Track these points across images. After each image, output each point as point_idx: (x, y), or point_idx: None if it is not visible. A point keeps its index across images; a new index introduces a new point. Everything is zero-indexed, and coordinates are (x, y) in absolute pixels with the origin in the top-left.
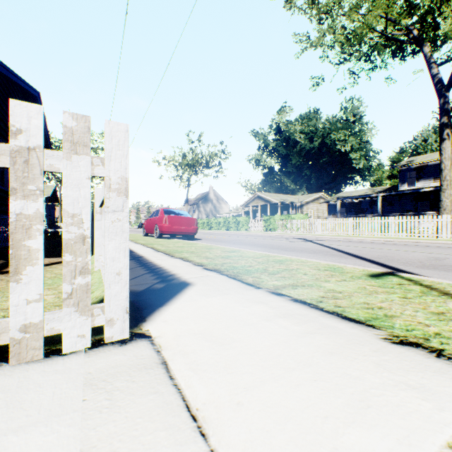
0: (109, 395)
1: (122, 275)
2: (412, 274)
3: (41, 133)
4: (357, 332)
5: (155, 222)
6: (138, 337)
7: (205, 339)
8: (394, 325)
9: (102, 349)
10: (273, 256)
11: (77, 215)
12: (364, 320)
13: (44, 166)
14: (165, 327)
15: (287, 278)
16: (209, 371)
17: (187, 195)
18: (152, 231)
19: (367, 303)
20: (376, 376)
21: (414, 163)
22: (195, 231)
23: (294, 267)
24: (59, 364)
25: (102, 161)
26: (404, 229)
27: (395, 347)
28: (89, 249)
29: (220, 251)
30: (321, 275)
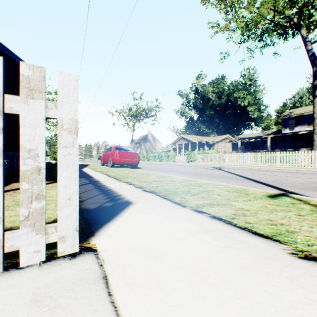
0: (51, 314)
1: (72, 200)
2: (299, 194)
3: (1, 80)
4: (267, 247)
5: (109, 155)
6: (85, 251)
7: (141, 253)
8: (296, 241)
9: (54, 263)
10: (194, 181)
11: (33, 150)
12: (270, 235)
13: (4, 108)
14: (109, 241)
15: (206, 198)
16: (143, 286)
17: (132, 136)
18: (107, 162)
19: (270, 220)
20: (291, 293)
21: (294, 114)
22: (138, 162)
23: (210, 189)
24: (15, 278)
25: (55, 105)
26: (287, 160)
27: (302, 262)
28: (44, 178)
29: (155, 177)
30: (231, 195)
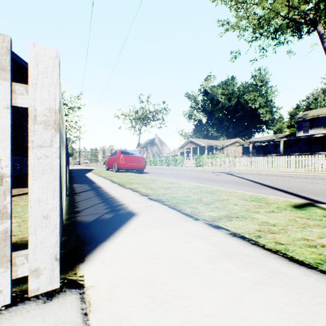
0: None
1: (50, 218)
2: None
3: None
4: (316, 284)
5: (114, 160)
6: (68, 288)
7: (143, 292)
8: None
9: (19, 309)
10: (205, 187)
11: None
12: (314, 263)
13: None
14: (102, 271)
15: (221, 209)
16: None
17: (139, 140)
18: (112, 166)
19: (306, 239)
20: None
21: (308, 116)
22: (144, 166)
23: (224, 197)
24: None
25: (26, 89)
26: (303, 165)
27: None
28: (8, 190)
29: (162, 183)
30: (250, 205)
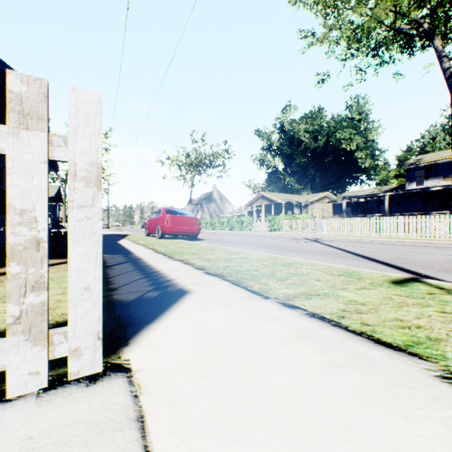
0: None
1: (92, 290)
2: (437, 279)
3: None
4: (401, 366)
5: (156, 222)
6: (113, 372)
7: (200, 375)
8: (446, 355)
9: (60, 392)
10: (280, 258)
11: (28, 211)
12: (403, 345)
13: None
14: (151, 354)
15: (298, 285)
16: (203, 436)
17: (191, 195)
18: (154, 231)
19: (400, 319)
20: (451, 450)
21: (423, 161)
22: (198, 231)
23: (304, 271)
24: None
25: (65, 141)
26: (414, 229)
27: None
28: (45, 257)
29: (223, 253)
30: (336, 281)
